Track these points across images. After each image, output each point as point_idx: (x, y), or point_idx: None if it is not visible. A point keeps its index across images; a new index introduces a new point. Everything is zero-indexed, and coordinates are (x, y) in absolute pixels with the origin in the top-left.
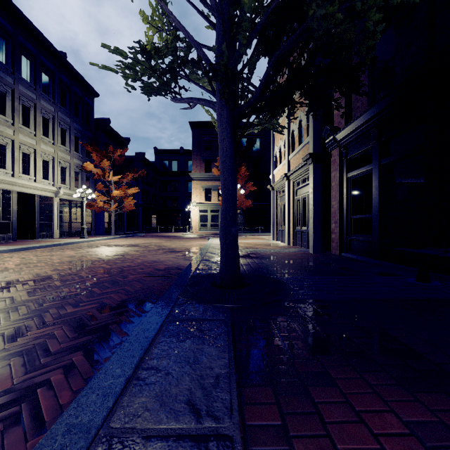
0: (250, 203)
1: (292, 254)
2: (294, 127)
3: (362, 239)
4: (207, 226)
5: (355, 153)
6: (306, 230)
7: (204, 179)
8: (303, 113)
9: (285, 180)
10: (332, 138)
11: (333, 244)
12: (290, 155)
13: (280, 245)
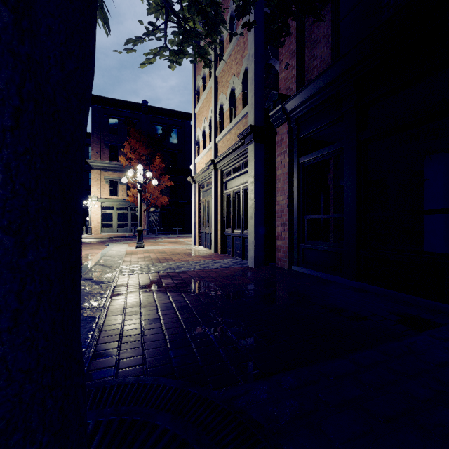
0: (166, 200)
1: (228, 273)
2: (223, 100)
3: (325, 248)
4: (113, 226)
5: (312, 129)
6: (241, 235)
7: (109, 169)
8: (237, 78)
9: (212, 168)
10: (280, 107)
11: (280, 254)
12: (217, 136)
13: (205, 252)
